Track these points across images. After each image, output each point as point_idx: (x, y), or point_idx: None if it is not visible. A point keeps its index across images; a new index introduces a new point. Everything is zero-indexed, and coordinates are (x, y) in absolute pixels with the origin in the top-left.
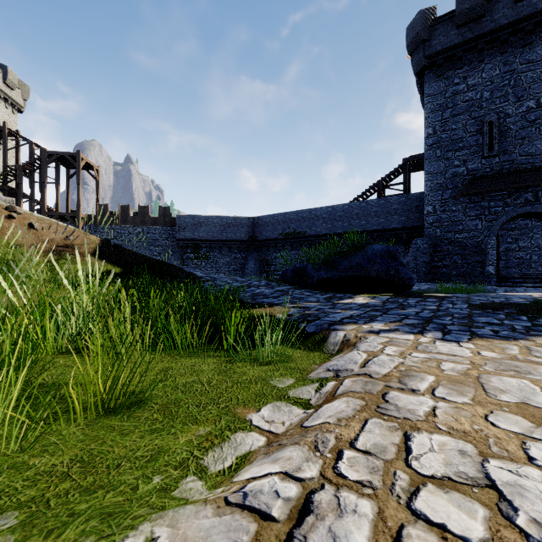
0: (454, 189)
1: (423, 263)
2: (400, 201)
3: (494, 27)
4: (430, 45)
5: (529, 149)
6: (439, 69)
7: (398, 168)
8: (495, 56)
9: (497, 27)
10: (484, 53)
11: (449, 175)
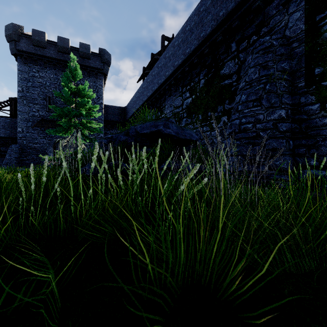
0: (33, 122)
1: (15, 158)
2: (6, 121)
3: (50, 56)
4: (19, 45)
5: None
6: (25, 60)
7: (7, 101)
8: (52, 69)
9: (51, 57)
10: (47, 65)
11: (31, 115)
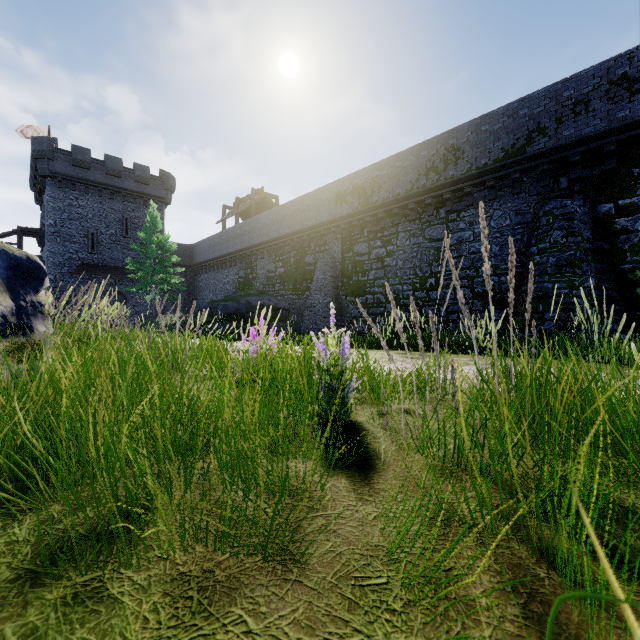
0: (70, 267)
1: None
2: None
3: (96, 180)
4: (54, 164)
5: (113, 256)
6: (60, 183)
7: (13, 231)
8: (96, 195)
9: (97, 181)
10: (90, 190)
11: (67, 258)
